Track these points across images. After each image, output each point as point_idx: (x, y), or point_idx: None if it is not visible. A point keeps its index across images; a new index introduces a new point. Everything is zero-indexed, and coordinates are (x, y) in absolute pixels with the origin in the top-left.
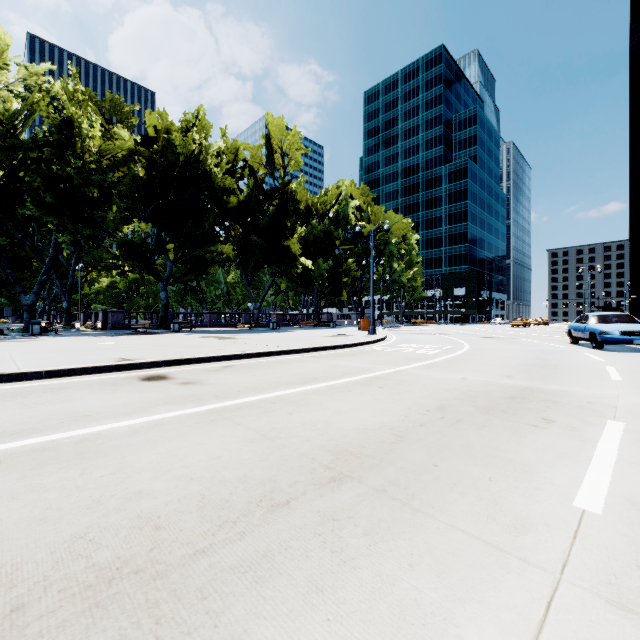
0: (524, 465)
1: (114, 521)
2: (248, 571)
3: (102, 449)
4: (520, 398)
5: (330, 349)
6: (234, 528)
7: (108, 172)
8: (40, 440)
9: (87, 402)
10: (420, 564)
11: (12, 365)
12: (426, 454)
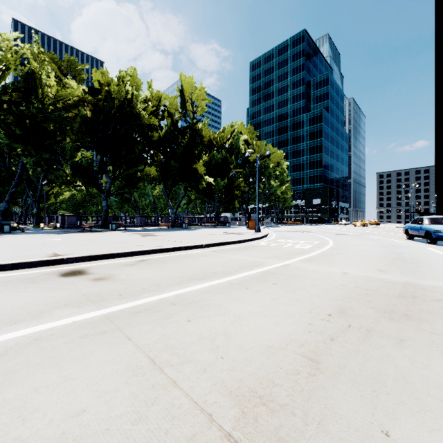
0: None
1: None
2: None
3: None
4: (410, 297)
5: (227, 244)
6: None
7: (62, 112)
8: None
9: None
10: None
11: None
12: (361, 402)
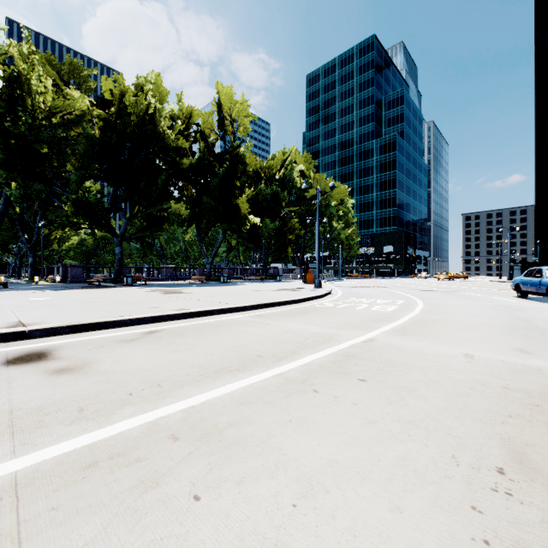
0: None
1: None
2: None
3: None
4: None
5: (278, 305)
6: None
7: (60, 129)
8: None
9: None
10: None
11: None
12: None
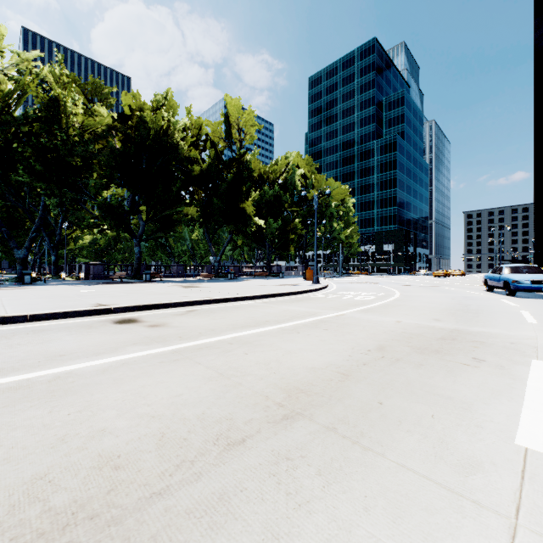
0: (463, 402)
1: (75, 461)
2: (203, 516)
3: (72, 387)
4: (450, 339)
5: (280, 296)
6: (191, 468)
7: (89, 144)
8: (16, 379)
9: (64, 343)
10: (375, 508)
11: (1, 310)
12: (371, 392)
